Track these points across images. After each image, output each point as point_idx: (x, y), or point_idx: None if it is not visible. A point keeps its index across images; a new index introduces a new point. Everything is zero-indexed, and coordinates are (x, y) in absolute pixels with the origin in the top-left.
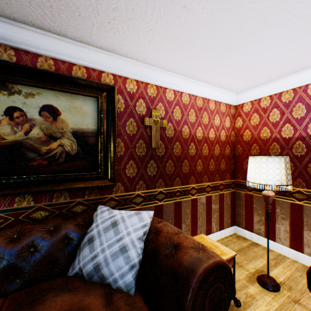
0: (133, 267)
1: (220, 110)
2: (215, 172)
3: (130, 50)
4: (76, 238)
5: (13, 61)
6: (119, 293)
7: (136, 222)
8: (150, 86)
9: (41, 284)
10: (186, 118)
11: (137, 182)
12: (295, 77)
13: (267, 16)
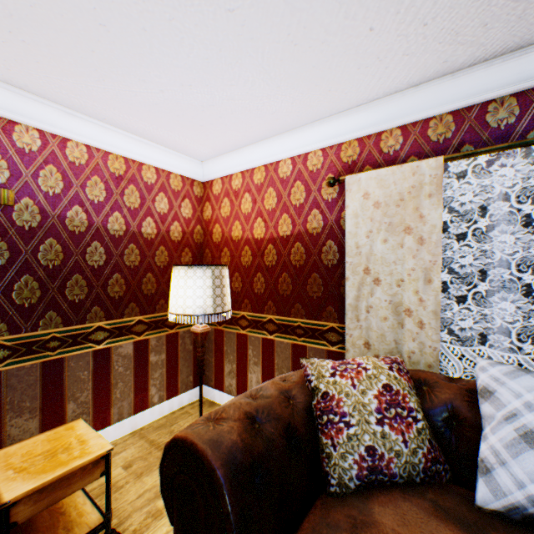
0: None
1: (171, 186)
2: (157, 297)
3: None
4: None
5: None
6: None
7: None
8: None
9: None
10: (81, 192)
11: None
12: (265, 148)
13: (136, 17)
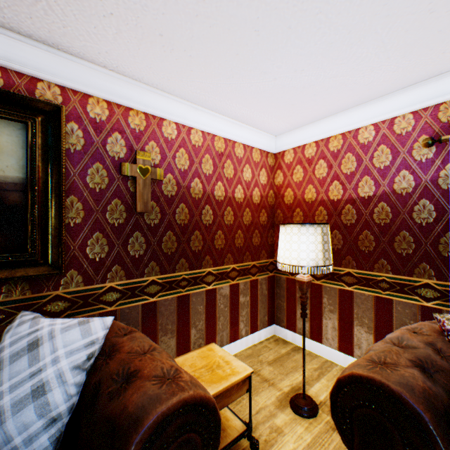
0: (57, 420)
1: (253, 159)
2: (244, 249)
3: (87, 47)
4: None
5: None
6: None
7: (76, 339)
8: (134, 113)
9: None
10: (198, 167)
11: (110, 268)
12: (344, 118)
13: (288, 18)
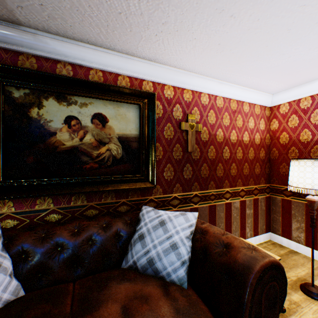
0: (184, 263)
1: (255, 112)
2: (249, 176)
3: (170, 58)
4: (125, 235)
5: (70, 75)
6: (173, 285)
7: (183, 222)
8: (186, 91)
9: (101, 273)
10: (220, 121)
11: (174, 185)
12: None
13: (317, 18)
